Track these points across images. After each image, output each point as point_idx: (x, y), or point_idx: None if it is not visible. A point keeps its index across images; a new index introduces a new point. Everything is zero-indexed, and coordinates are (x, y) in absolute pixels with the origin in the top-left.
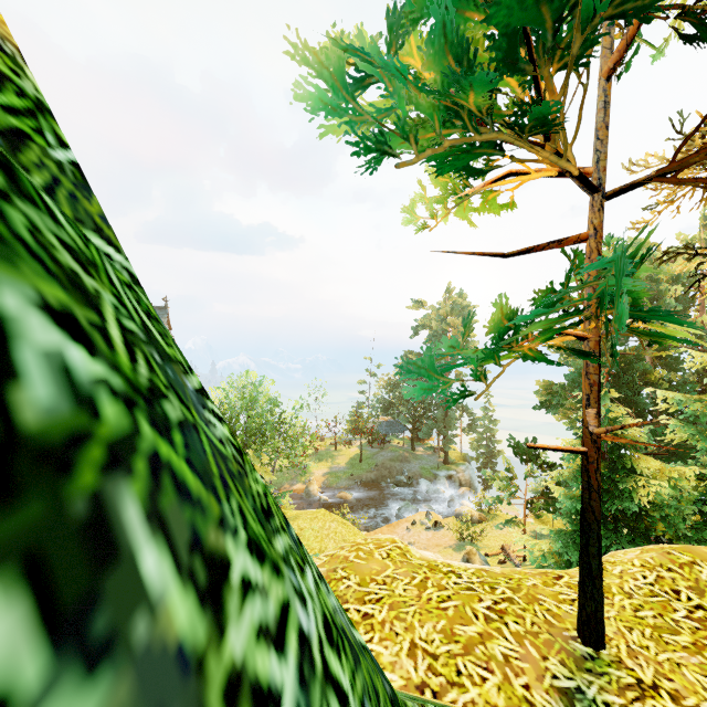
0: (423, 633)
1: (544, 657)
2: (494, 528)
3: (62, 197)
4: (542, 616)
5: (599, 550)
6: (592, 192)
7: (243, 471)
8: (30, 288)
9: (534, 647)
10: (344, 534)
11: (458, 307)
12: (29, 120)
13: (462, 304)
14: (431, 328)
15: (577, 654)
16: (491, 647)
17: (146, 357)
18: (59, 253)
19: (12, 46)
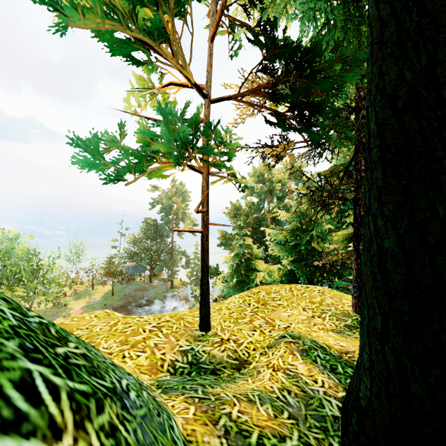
0: (106, 345)
1: (178, 340)
2: None
3: None
4: (183, 324)
5: (208, 281)
6: (204, 97)
7: None
8: None
9: (174, 337)
10: None
11: (180, 192)
12: None
13: (182, 190)
14: (163, 204)
15: (196, 335)
16: (148, 342)
17: None
18: None
19: None
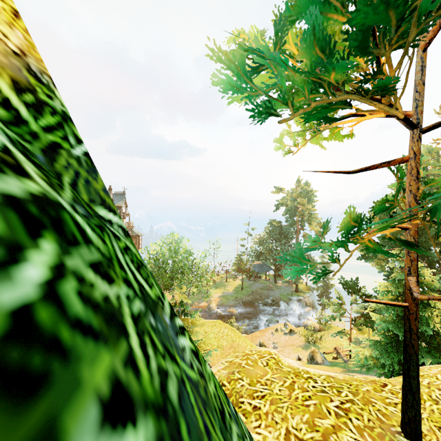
0: (294, 423)
1: None
2: (329, 335)
3: (81, 186)
4: (375, 415)
5: (417, 374)
6: (412, 128)
7: (204, 380)
8: (92, 404)
9: (371, 438)
10: (232, 336)
11: (305, 192)
12: (59, 132)
13: (307, 189)
14: (287, 205)
15: None
16: (341, 436)
17: (150, 336)
18: (95, 289)
19: (47, 77)
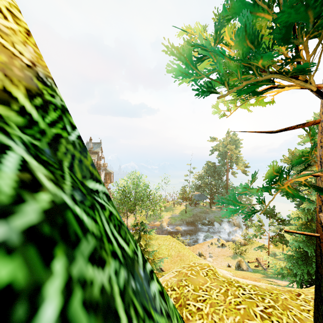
0: (228, 322)
1: None
2: (252, 248)
3: (76, 166)
4: (292, 319)
5: None
6: None
7: (170, 320)
8: None
9: None
10: (179, 248)
11: (233, 140)
12: (59, 124)
13: (235, 138)
14: (219, 150)
15: None
16: None
17: (133, 304)
18: (94, 285)
19: (50, 79)
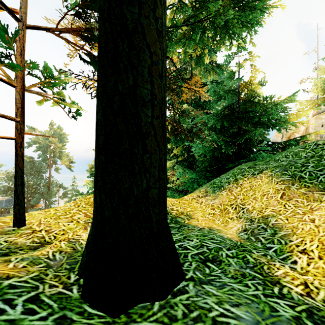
0: None
1: None
2: None
3: None
4: None
5: (22, 183)
6: (17, 20)
7: None
8: None
9: None
10: None
11: (58, 134)
12: None
13: (60, 132)
14: (40, 143)
15: (5, 231)
16: None
17: None
18: None
19: None
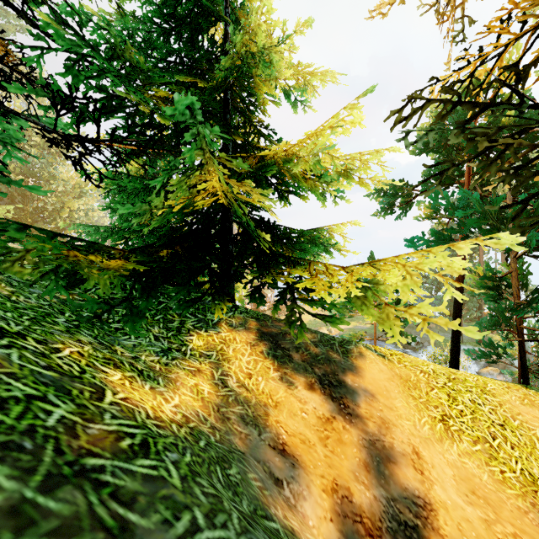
0: None
1: None
2: None
3: None
4: None
5: None
6: None
7: None
8: None
9: None
10: None
11: None
12: None
13: None
14: None
15: None
16: None
17: None
18: None
19: None
